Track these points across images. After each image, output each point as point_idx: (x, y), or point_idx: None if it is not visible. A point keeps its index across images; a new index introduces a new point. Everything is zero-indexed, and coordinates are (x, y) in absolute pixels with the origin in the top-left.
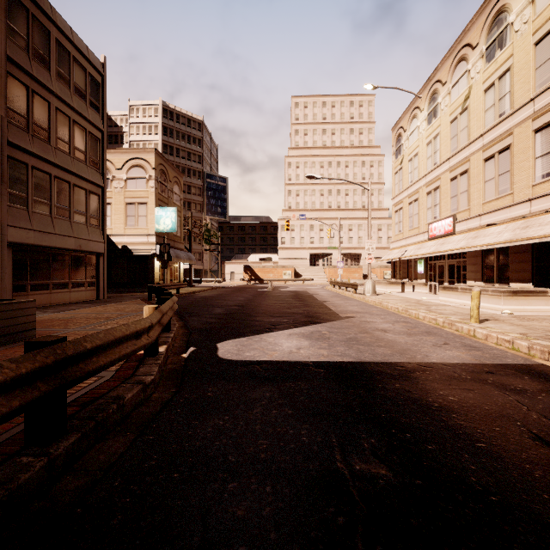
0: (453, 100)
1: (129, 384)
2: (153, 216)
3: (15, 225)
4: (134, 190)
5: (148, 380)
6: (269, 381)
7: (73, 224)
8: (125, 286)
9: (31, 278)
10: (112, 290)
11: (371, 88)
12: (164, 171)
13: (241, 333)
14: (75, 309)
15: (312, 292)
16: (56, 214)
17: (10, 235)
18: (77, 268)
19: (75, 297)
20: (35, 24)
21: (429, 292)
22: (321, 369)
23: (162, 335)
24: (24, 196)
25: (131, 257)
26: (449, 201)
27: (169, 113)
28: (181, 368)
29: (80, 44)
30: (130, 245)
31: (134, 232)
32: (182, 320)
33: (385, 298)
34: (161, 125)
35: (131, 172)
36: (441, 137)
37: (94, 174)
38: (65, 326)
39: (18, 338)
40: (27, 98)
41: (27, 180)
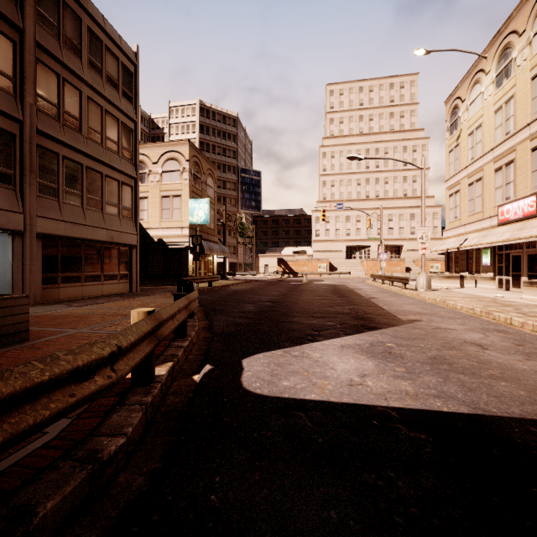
0: (535, 51)
1: (70, 462)
2: (187, 208)
3: (44, 216)
4: (169, 183)
5: (108, 451)
6: (329, 464)
7: (105, 216)
8: (161, 279)
9: (62, 271)
10: (148, 283)
11: (423, 53)
12: (198, 163)
13: (275, 342)
14: (100, 303)
15: (352, 287)
16: (87, 205)
17: (39, 225)
18: (110, 260)
19: (107, 290)
20: (66, 11)
21: (498, 288)
22: (421, 434)
23: (174, 343)
24: (55, 186)
25: (166, 250)
26: (529, 176)
27: (206, 112)
28: (185, 405)
29: (112, 32)
30: (165, 238)
31: (169, 225)
32: (207, 319)
33: (446, 295)
34: (198, 124)
35: (166, 165)
36: (516, 99)
37: (126, 165)
38: (74, 324)
39: (4, 342)
40: (58, 86)
41: (58, 170)
